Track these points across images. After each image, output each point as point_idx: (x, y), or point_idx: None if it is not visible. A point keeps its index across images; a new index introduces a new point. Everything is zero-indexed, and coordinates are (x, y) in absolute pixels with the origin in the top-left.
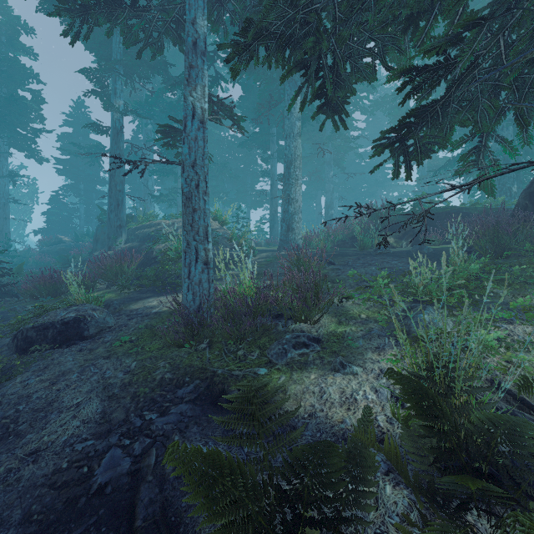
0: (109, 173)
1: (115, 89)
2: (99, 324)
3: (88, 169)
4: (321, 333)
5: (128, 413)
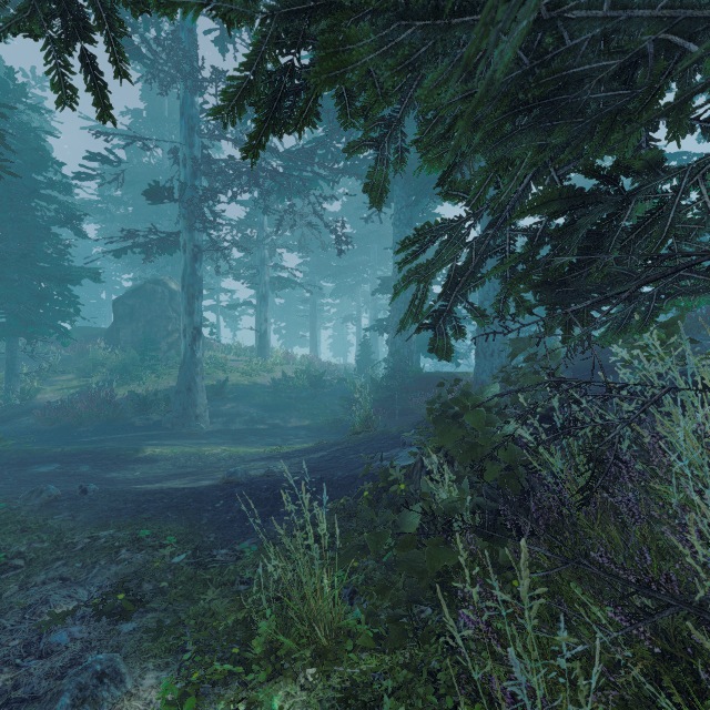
0: None
1: None
2: None
3: None
4: None
5: None
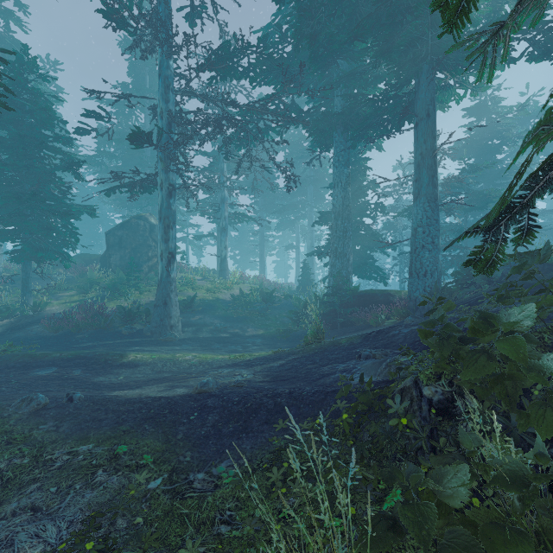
0: None
1: None
2: None
3: None
4: None
5: None
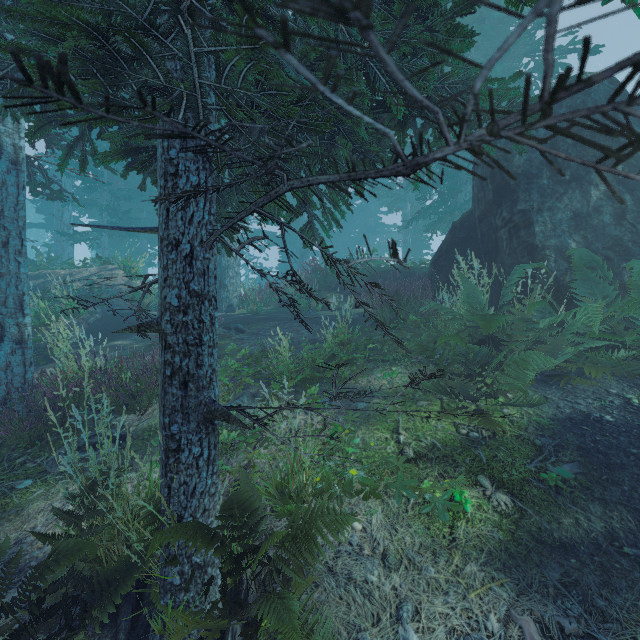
0: None
1: None
2: None
3: None
4: (140, 427)
5: None
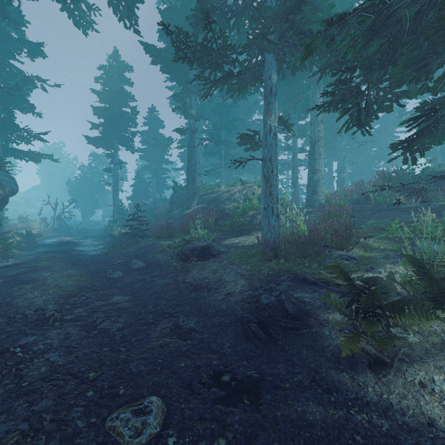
0: (187, 159)
1: (191, 104)
2: (217, 249)
3: (157, 154)
4: (354, 255)
5: (260, 284)
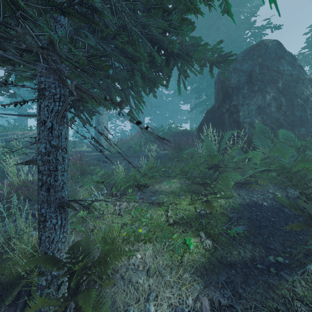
0: None
1: None
2: None
3: None
4: None
5: None
